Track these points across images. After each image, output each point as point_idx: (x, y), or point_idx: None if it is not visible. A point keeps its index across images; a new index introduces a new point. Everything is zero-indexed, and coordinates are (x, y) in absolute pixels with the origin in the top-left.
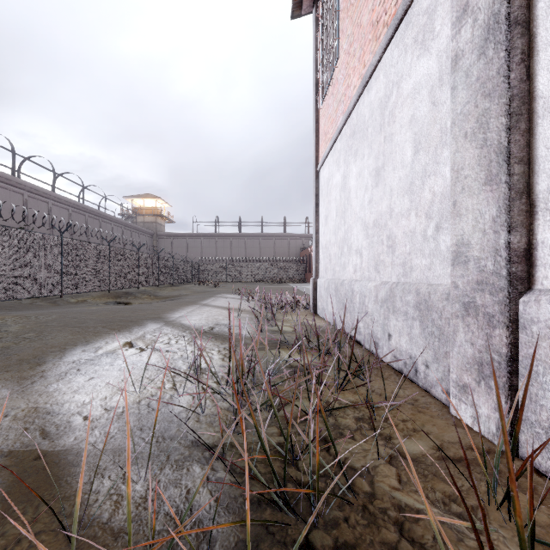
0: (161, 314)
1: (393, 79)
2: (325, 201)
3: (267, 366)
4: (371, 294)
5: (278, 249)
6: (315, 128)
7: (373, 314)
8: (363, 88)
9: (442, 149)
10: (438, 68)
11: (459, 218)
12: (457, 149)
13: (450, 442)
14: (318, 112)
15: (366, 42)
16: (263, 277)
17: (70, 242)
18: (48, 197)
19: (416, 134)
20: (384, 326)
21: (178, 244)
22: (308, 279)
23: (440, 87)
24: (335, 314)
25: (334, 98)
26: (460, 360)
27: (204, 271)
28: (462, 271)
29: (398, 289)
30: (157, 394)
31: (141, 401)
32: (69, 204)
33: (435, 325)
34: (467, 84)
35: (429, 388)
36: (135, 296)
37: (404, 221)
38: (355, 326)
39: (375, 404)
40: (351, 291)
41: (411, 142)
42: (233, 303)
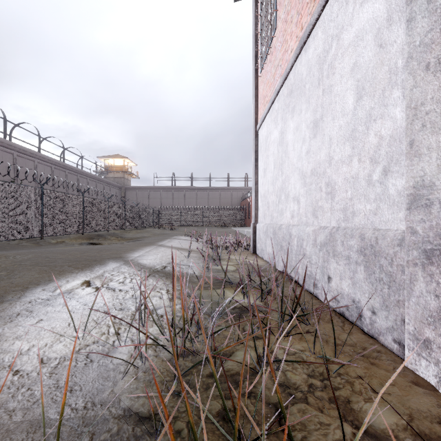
0: (123, 254)
1: (332, 33)
2: (263, 156)
3: (212, 310)
4: (309, 238)
5: (223, 199)
6: (255, 94)
7: (311, 256)
8: (300, 48)
9: (391, 90)
10: (386, 8)
11: (418, 158)
12: (415, 84)
13: (419, 410)
14: (257, 79)
15: (304, 6)
16: (211, 222)
17: (49, 193)
18: (34, 156)
19: (359, 81)
20: (323, 269)
21: (142, 195)
22: (248, 224)
23: (389, 27)
24: (276, 256)
25: (272, 64)
26: (419, 312)
27: (163, 217)
28: (423, 216)
29: (339, 233)
30: (100, 340)
31: (81, 350)
32: (51, 163)
33: (384, 271)
34: (430, 10)
35: (376, 335)
36: (105, 238)
37: (345, 167)
38: (294, 268)
39: (324, 354)
40: (288, 235)
41: (353, 89)
42: (185, 244)
